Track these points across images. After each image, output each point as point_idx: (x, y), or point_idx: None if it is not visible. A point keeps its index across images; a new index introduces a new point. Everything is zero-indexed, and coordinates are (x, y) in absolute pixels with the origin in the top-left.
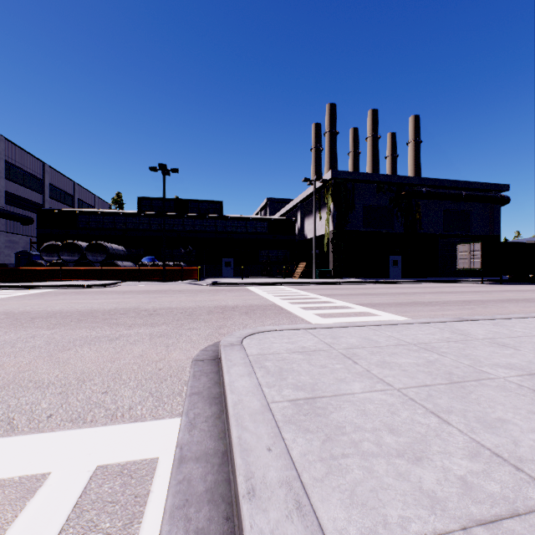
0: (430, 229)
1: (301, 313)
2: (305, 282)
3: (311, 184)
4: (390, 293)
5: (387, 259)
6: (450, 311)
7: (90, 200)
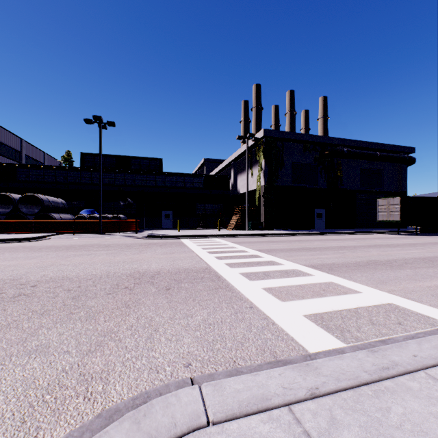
0: (349, 185)
1: (245, 287)
2: (240, 235)
3: (244, 142)
4: (331, 248)
5: (312, 212)
6: (437, 279)
7: (39, 157)
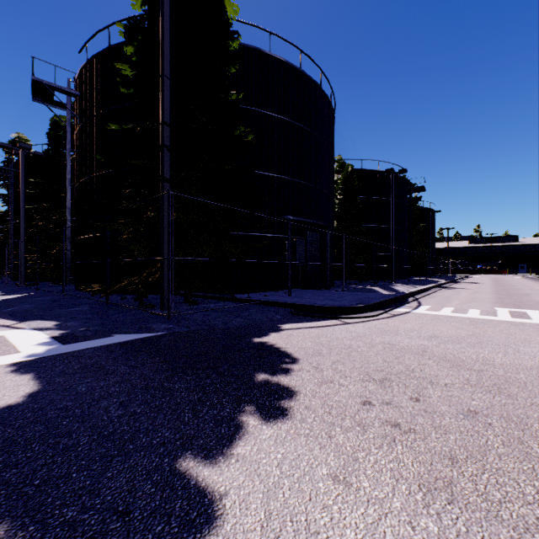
0: None
1: None
2: None
3: None
4: None
5: None
6: None
7: None
